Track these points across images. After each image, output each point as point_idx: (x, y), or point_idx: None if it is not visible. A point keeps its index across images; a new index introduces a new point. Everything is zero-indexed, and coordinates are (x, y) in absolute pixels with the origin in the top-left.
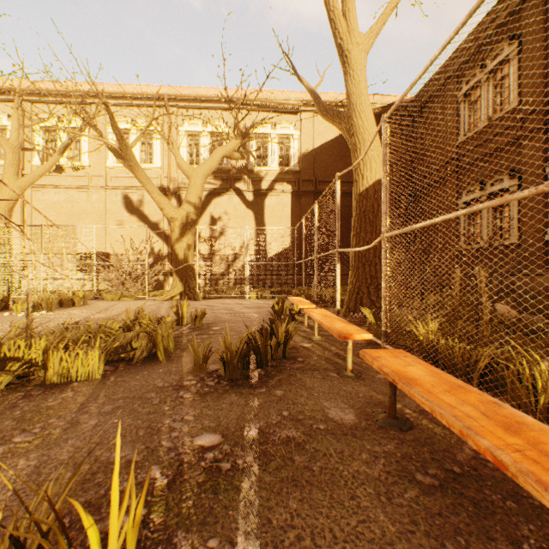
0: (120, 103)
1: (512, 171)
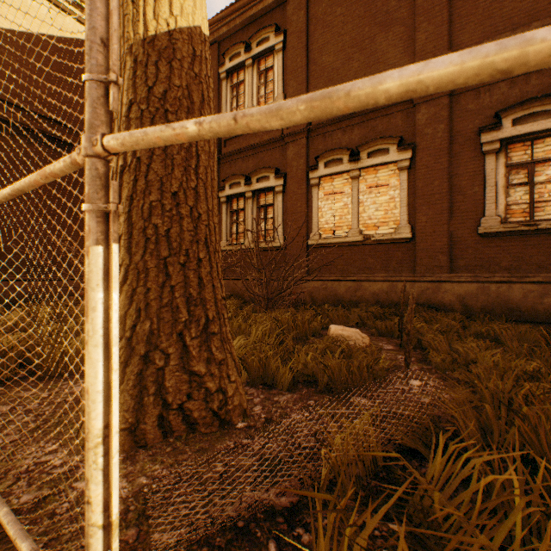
0: None
1: (278, 170)
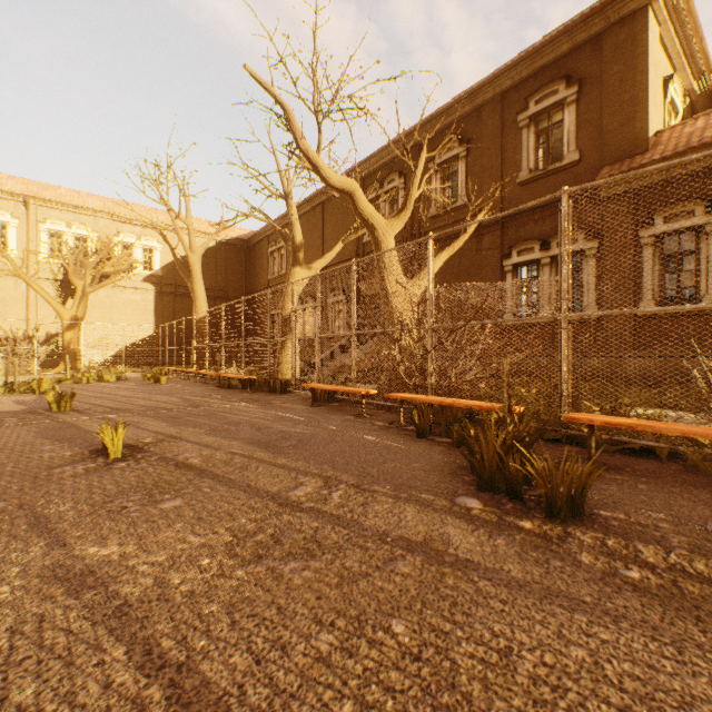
0: None
1: None
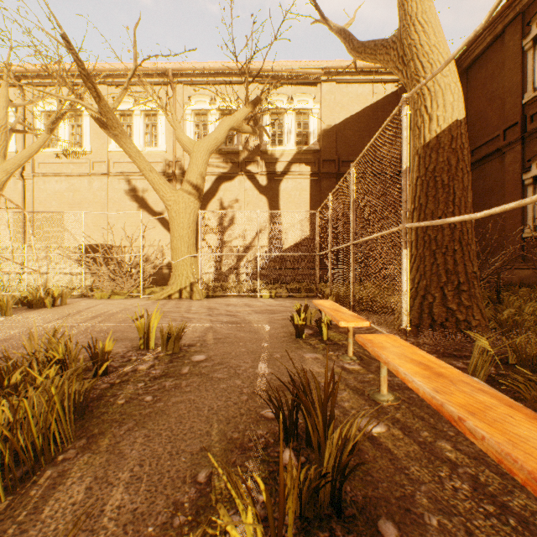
0: (122, 82)
1: None
